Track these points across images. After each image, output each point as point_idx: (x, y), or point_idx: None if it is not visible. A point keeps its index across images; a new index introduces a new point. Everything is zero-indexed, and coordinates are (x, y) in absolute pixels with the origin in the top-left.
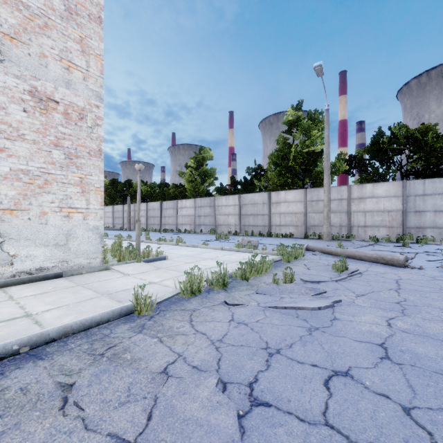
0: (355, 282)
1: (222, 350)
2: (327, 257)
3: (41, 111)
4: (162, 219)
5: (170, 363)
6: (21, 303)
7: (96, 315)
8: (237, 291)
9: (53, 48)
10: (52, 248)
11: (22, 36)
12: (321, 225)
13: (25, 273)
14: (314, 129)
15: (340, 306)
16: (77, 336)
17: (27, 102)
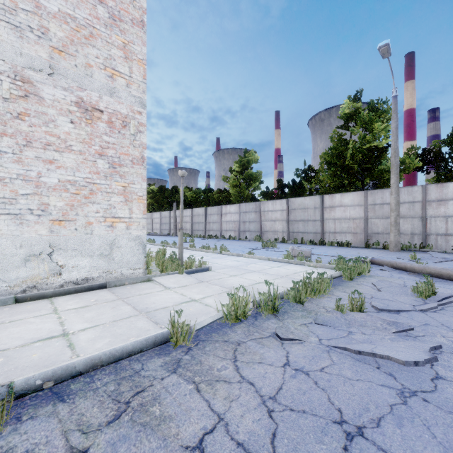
0: (452, 315)
1: (277, 417)
2: (400, 274)
3: (87, 121)
4: (206, 224)
5: (207, 431)
6: (62, 318)
7: (128, 344)
8: (291, 319)
9: (98, 57)
10: (97, 258)
11: (69, 48)
12: (386, 233)
13: (72, 283)
14: (377, 121)
15: (441, 354)
16: (106, 369)
17: (74, 113)
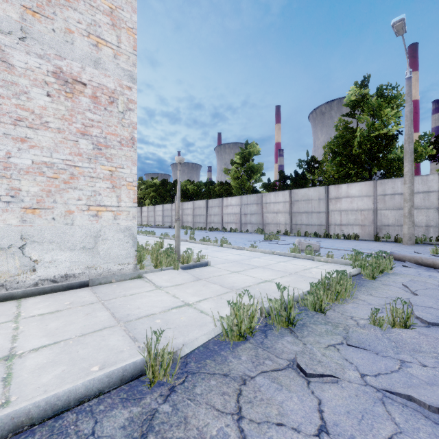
0: None
1: None
2: (429, 272)
3: (67, 94)
4: (207, 217)
5: None
6: (19, 329)
7: (78, 385)
8: (312, 336)
9: (80, 22)
10: (78, 252)
11: (45, 9)
12: (398, 225)
13: (49, 281)
14: (386, 108)
15: None
16: (36, 432)
17: (51, 85)
